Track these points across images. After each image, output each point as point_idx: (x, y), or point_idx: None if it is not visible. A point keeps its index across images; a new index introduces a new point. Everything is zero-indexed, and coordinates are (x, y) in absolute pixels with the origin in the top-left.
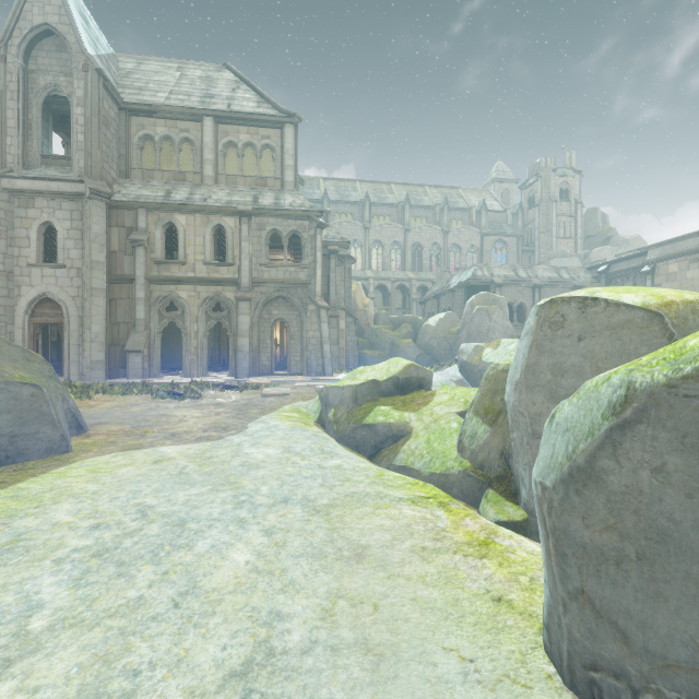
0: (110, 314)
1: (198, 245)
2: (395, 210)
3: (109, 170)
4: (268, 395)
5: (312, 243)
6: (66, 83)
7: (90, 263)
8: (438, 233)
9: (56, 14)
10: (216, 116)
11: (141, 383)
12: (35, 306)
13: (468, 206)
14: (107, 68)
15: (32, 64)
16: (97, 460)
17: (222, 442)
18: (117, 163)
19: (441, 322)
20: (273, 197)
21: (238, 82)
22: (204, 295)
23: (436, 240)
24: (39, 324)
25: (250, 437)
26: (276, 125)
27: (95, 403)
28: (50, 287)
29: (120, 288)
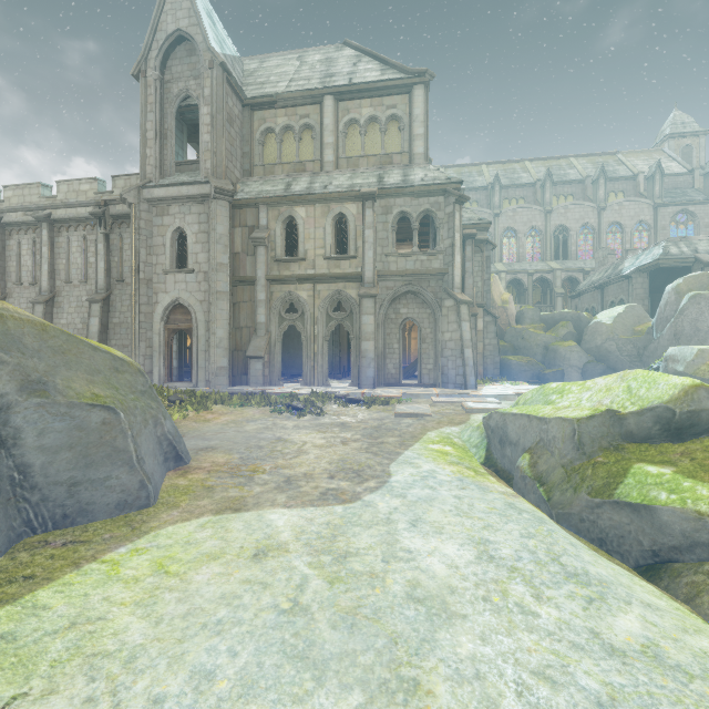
0: (234, 318)
1: (318, 238)
2: (531, 190)
3: (233, 170)
4: (402, 415)
5: (449, 222)
6: (195, 86)
7: (214, 266)
8: (590, 211)
9: (186, 18)
10: (337, 93)
11: (259, 394)
12: (169, 312)
13: (632, 174)
14: (232, 67)
15: (167, 75)
16: (176, 533)
17: (359, 510)
18: (240, 162)
19: (620, 318)
20: (400, 174)
21: (359, 56)
22: (325, 294)
23: (587, 220)
24: (173, 330)
25: (402, 500)
26: (404, 89)
27: (211, 416)
28: (181, 293)
29: (243, 291)
